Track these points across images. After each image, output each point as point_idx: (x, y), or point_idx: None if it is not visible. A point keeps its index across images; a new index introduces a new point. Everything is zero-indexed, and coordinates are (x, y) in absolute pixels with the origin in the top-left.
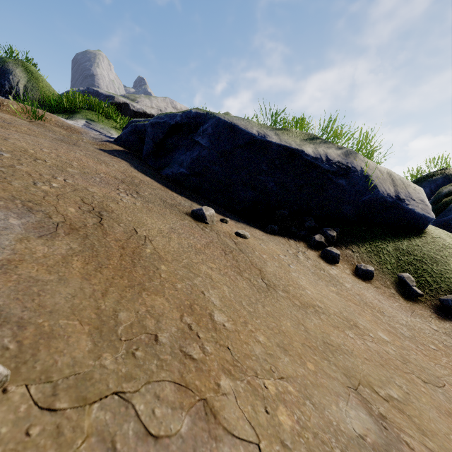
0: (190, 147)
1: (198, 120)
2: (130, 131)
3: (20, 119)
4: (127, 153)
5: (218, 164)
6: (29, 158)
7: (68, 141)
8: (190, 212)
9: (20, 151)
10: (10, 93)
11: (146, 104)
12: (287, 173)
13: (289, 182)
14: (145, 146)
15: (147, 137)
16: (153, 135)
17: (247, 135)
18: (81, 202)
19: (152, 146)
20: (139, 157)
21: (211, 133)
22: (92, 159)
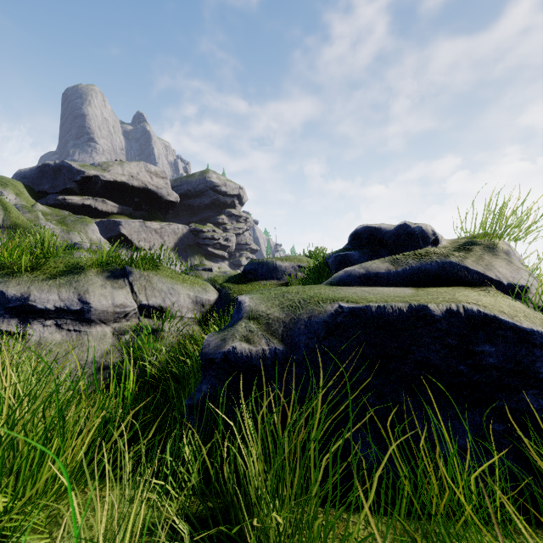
0: None
1: None
2: None
3: None
4: None
5: None
6: None
7: None
8: None
9: None
10: None
11: (118, 172)
12: None
13: None
14: None
15: None
16: None
17: None
18: None
19: None
20: None
21: None
22: None
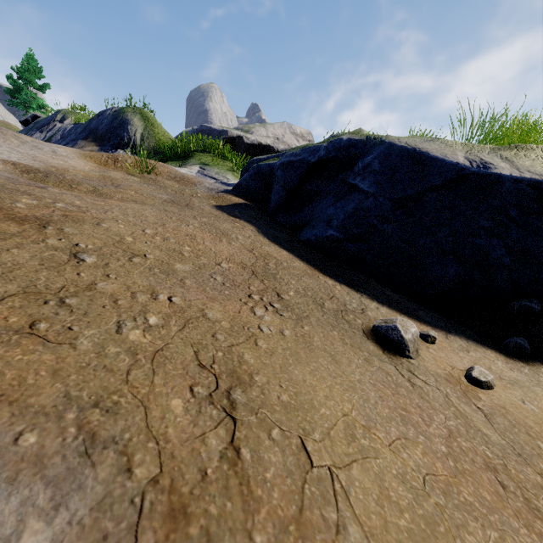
0: (341, 194)
1: (353, 151)
2: (251, 175)
3: (132, 175)
4: (249, 208)
5: (393, 220)
6: (122, 257)
7: (180, 201)
8: (369, 329)
9: (113, 244)
10: (129, 145)
11: (261, 134)
12: (536, 231)
13: (539, 248)
14: (273, 196)
15: (275, 183)
16: (284, 181)
17: (448, 168)
18: (195, 364)
19: (282, 196)
20: (264, 211)
21: (378, 170)
22: (209, 233)
